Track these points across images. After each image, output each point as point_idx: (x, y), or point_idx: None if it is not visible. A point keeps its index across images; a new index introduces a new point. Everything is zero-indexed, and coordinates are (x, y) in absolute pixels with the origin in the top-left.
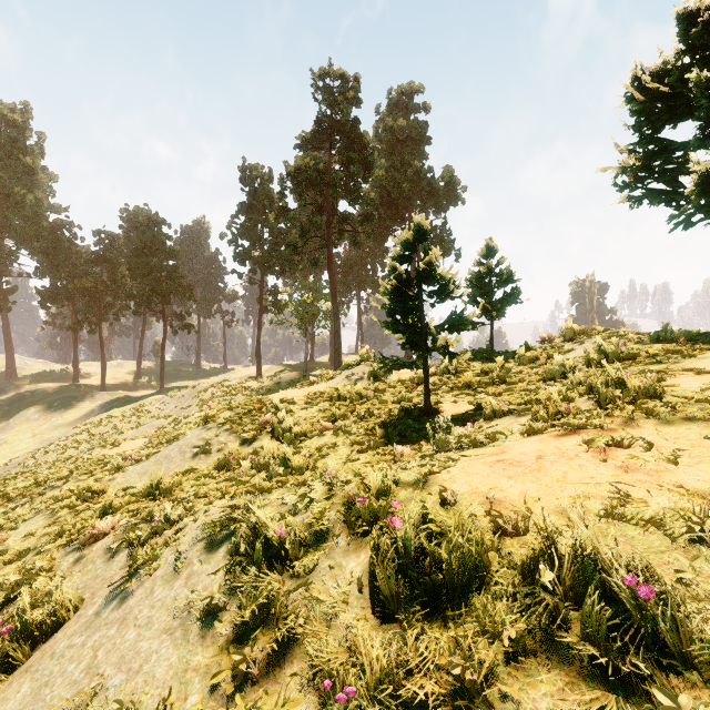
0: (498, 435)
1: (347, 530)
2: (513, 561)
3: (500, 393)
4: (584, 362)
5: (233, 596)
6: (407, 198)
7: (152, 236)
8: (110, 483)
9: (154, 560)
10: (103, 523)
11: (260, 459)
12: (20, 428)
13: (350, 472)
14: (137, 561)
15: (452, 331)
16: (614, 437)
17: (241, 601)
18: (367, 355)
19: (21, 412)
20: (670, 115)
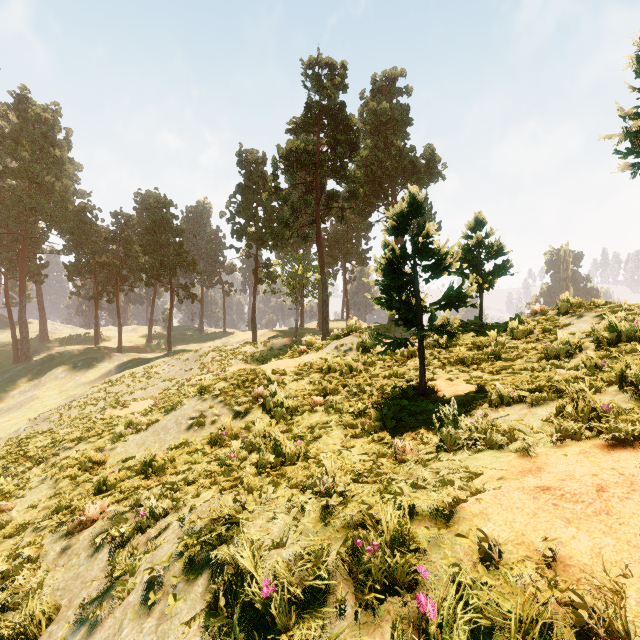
0: (515, 432)
1: (353, 588)
2: None
3: (498, 370)
4: (588, 338)
5: None
6: (390, 175)
7: (161, 216)
8: (110, 452)
9: (131, 574)
10: (92, 508)
11: (251, 439)
12: (50, 385)
13: (347, 475)
14: (113, 572)
15: (450, 308)
16: None
17: None
18: (355, 326)
19: (51, 371)
20: None
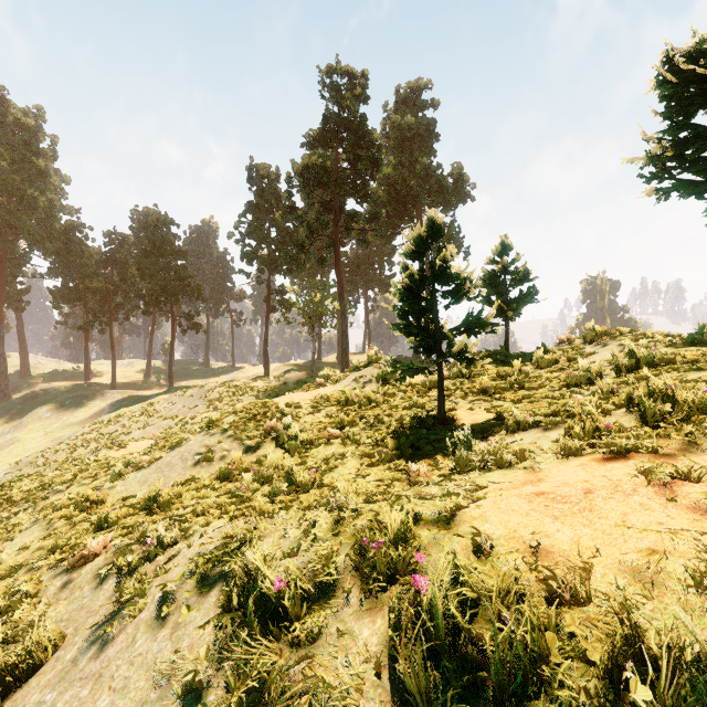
0: (526, 453)
1: (359, 582)
2: (577, 648)
3: (520, 399)
4: (610, 366)
5: (221, 664)
6: (415, 195)
7: (161, 237)
8: (109, 491)
9: (141, 596)
10: (94, 542)
11: (263, 471)
12: (32, 427)
13: (360, 495)
14: (122, 596)
15: (469, 334)
16: (677, 467)
17: (229, 679)
18: (376, 357)
19: (34, 410)
20: (705, 100)
